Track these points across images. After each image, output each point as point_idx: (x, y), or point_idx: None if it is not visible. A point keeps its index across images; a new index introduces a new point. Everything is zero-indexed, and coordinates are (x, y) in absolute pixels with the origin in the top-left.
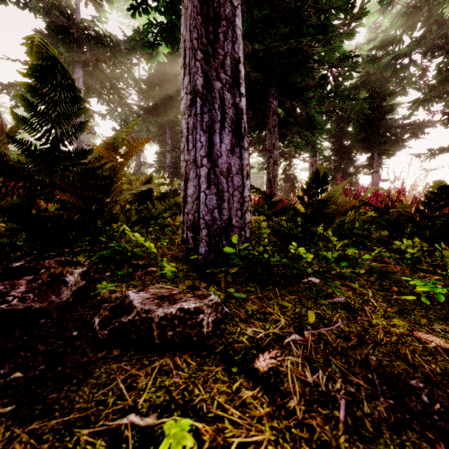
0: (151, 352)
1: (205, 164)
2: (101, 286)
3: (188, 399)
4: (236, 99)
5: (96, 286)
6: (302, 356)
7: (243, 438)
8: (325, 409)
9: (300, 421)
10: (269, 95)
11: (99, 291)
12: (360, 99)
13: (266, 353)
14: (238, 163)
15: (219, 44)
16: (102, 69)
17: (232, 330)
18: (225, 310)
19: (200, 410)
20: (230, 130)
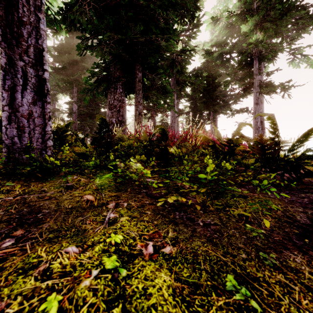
0: None
1: (6, 110)
2: None
3: None
4: (40, 72)
5: None
6: None
7: None
8: None
9: None
10: (136, 68)
11: None
12: (203, 77)
13: None
14: (40, 111)
15: (23, 39)
16: None
17: None
18: None
19: None
20: (32, 91)
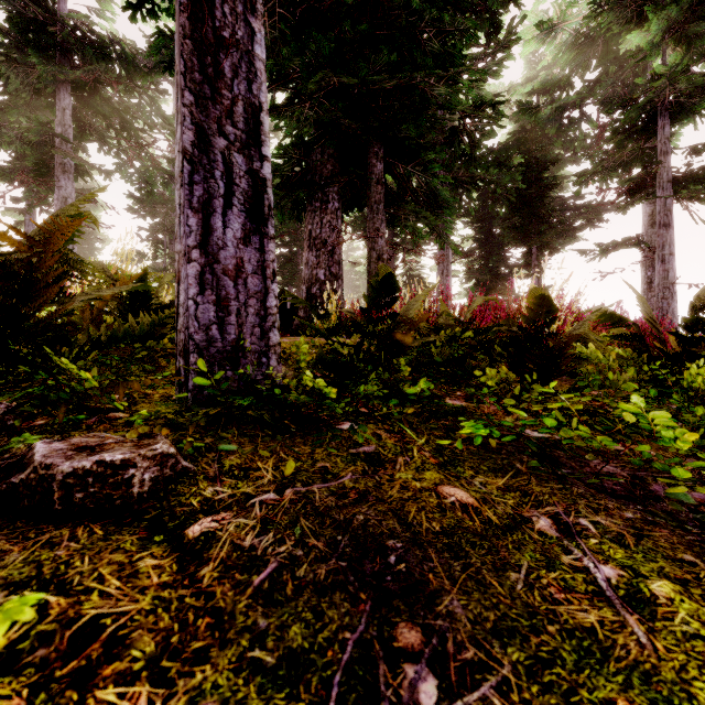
0: (47, 522)
1: (195, 258)
2: (18, 439)
3: (61, 573)
4: (255, 164)
5: (10, 439)
6: (260, 517)
7: (105, 609)
8: (245, 574)
9: (202, 590)
10: (370, 153)
11: (11, 446)
12: (512, 166)
13: (211, 516)
14: (256, 258)
15: (224, 83)
16: (105, 96)
17: (184, 490)
18: (183, 465)
19: (70, 583)
20: (242, 210)
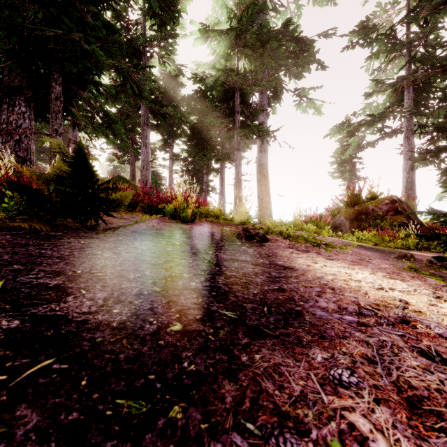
0: None
1: None
2: None
3: None
4: None
5: None
6: None
7: None
8: None
9: None
10: (51, 78)
11: None
12: (194, 109)
13: None
14: None
15: None
16: None
17: None
18: None
19: None
20: None
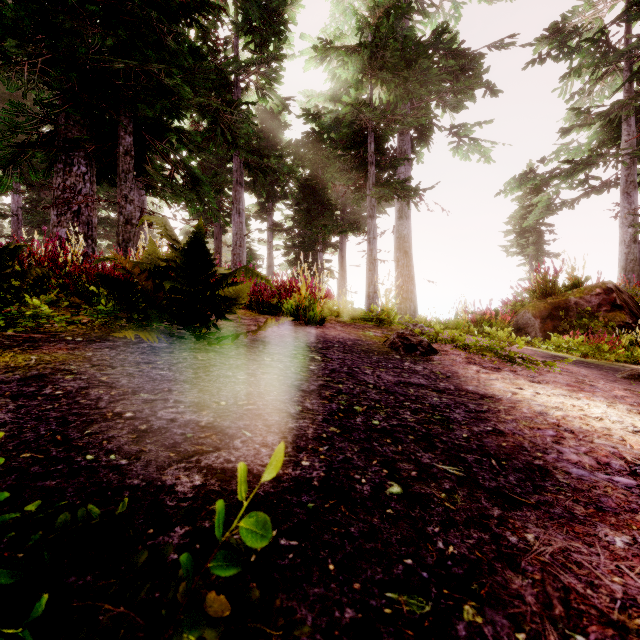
0: None
1: None
2: None
3: None
4: None
5: None
6: None
7: None
8: None
9: None
10: (119, 126)
11: None
12: (305, 160)
13: None
14: None
15: None
16: None
17: None
18: None
19: None
20: None
